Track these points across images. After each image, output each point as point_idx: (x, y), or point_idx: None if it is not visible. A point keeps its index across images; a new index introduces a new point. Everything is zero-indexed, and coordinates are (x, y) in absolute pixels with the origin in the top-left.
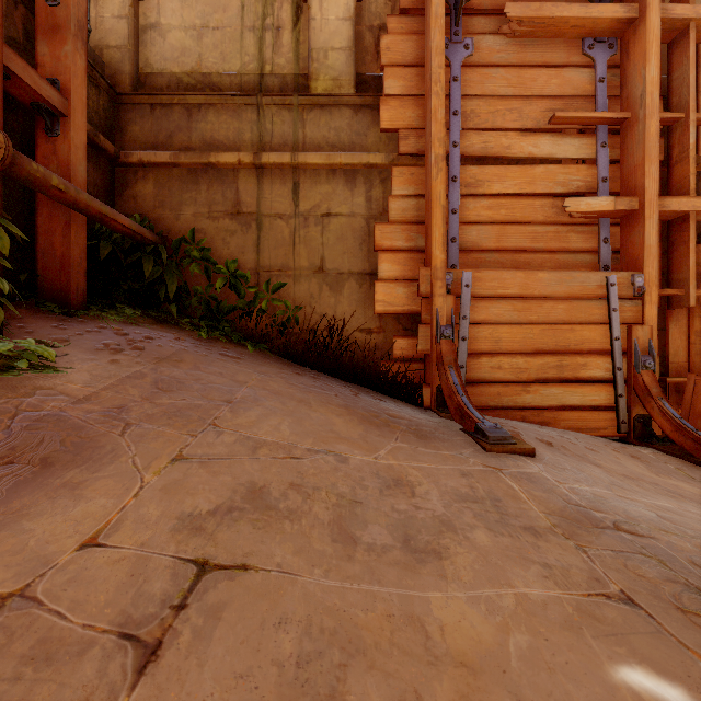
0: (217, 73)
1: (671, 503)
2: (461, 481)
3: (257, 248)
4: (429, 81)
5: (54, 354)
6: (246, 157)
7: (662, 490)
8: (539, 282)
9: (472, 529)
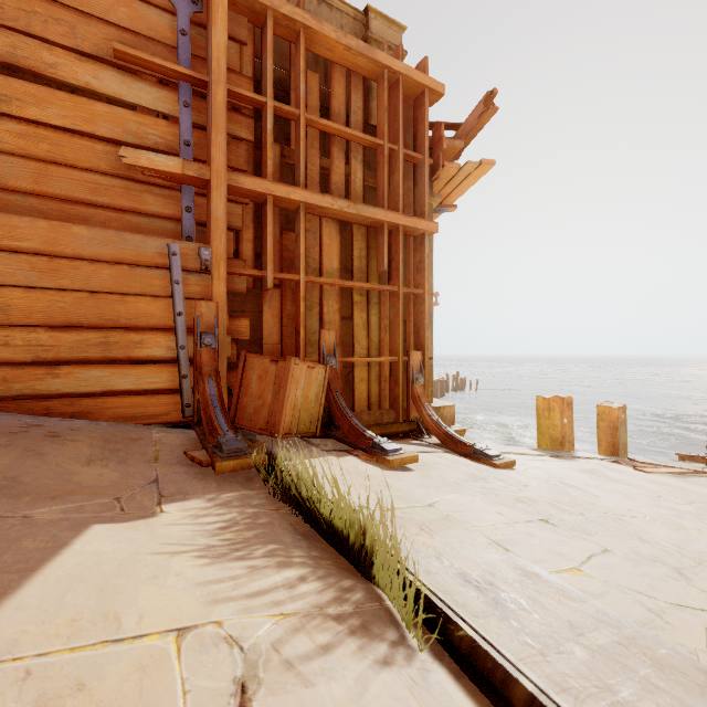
0: None
1: None
2: None
3: None
4: None
5: None
6: None
7: None
8: (74, 238)
9: None
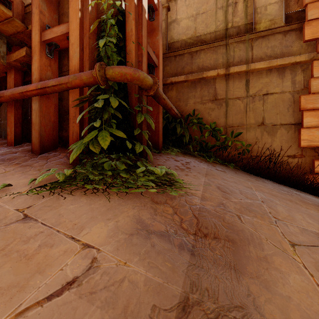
0: (203, 34)
1: None
2: None
3: (226, 115)
4: None
5: (176, 174)
6: (221, 71)
7: None
8: None
9: None
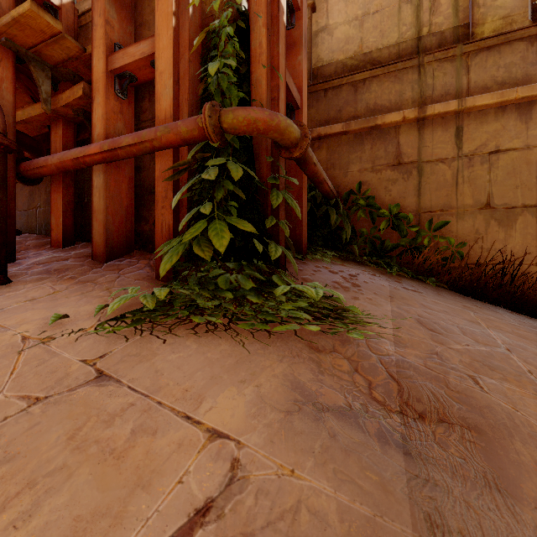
0: (376, 50)
1: None
2: None
3: (418, 192)
4: None
5: (342, 296)
6: (411, 113)
7: None
8: None
9: None
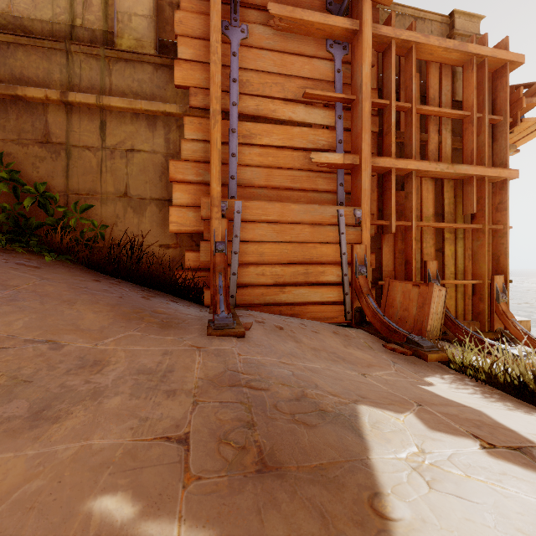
0: (28, 18)
1: (323, 365)
2: (156, 358)
3: (67, 173)
4: (210, 52)
5: None
6: (54, 94)
7: (333, 356)
8: (292, 211)
9: (115, 396)
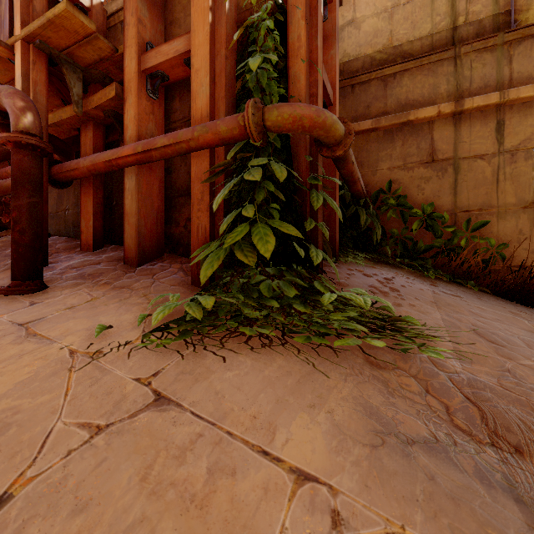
0: (407, 42)
1: None
2: None
3: (454, 190)
4: None
5: (390, 304)
6: (447, 107)
7: None
8: None
9: None
